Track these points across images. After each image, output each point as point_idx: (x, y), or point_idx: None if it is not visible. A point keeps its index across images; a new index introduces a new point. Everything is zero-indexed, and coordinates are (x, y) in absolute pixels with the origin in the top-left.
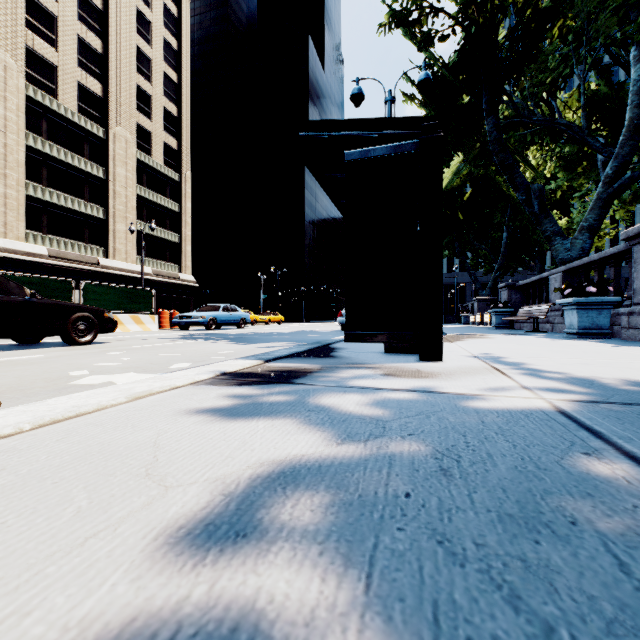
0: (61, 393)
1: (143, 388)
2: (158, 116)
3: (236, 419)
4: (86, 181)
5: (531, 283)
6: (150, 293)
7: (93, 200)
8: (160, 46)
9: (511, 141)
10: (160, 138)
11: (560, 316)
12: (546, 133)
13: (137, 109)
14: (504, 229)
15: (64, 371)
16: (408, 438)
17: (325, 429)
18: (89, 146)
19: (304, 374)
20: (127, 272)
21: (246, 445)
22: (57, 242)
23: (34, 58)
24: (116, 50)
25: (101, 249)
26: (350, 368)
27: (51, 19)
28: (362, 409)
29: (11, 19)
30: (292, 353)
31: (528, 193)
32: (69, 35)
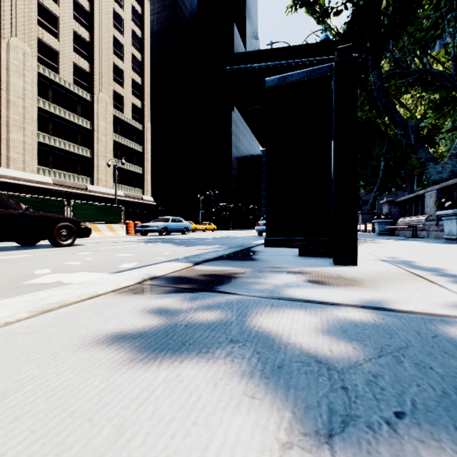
0: (11, 292)
1: (59, 297)
2: (128, 84)
3: (133, 357)
4: (78, 131)
5: (408, 199)
6: (120, 209)
7: (83, 144)
8: (129, 35)
9: (391, 89)
10: (129, 100)
11: (435, 225)
12: (419, 82)
13: (113, 80)
14: (382, 159)
15: (33, 269)
16: (402, 429)
17: (255, 390)
18: (80, 107)
19: (228, 279)
20: (106, 195)
21: (118, 442)
22: (59, 174)
23: (43, 46)
24: (99, 39)
25: (89, 179)
26: (272, 272)
27: (55, 19)
28: (299, 339)
29: (28, 20)
30: (219, 256)
31: (406, 129)
32: (67, 30)
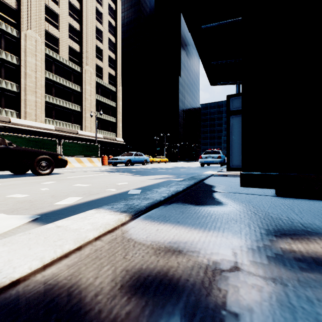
0: None
1: None
2: (106, 60)
3: None
4: (72, 93)
5: None
6: (97, 146)
7: (75, 102)
8: (107, 25)
9: None
10: (107, 70)
11: None
12: None
13: (96, 57)
14: None
15: None
16: None
17: None
18: (73, 76)
19: None
20: (91, 137)
21: None
22: (59, 123)
23: (49, 35)
24: (86, 28)
25: (79, 126)
26: (309, 267)
27: (56, 16)
28: None
29: (38, 17)
30: (171, 194)
31: None
32: (64, 23)
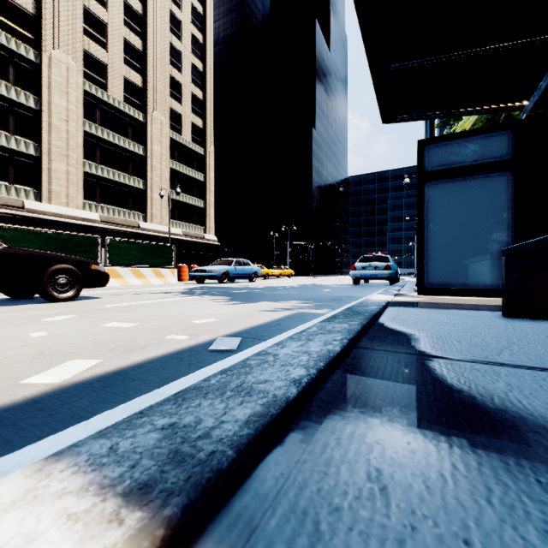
0: None
1: None
2: (187, 100)
3: None
4: (130, 158)
5: None
6: (170, 249)
7: (135, 174)
8: (188, 41)
9: None
10: (188, 119)
11: None
12: None
13: (170, 96)
14: None
15: None
16: None
17: None
18: (132, 129)
19: None
20: (161, 233)
21: None
22: (107, 209)
23: (90, 59)
24: (153, 47)
25: (141, 214)
26: None
27: (103, 26)
28: None
29: (72, 28)
30: (317, 369)
31: None
32: (116, 38)
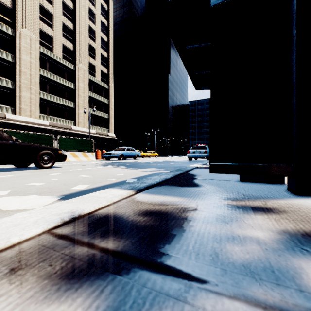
0: None
1: None
2: (98, 58)
3: None
4: (66, 90)
5: None
6: (91, 141)
7: (69, 99)
8: (99, 24)
9: None
10: (99, 68)
11: None
12: None
13: (89, 55)
14: None
15: None
16: None
17: None
18: (67, 73)
19: (179, 224)
20: (84, 132)
21: None
22: (53, 119)
23: (43, 34)
24: (79, 28)
25: (72, 122)
26: (232, 209)
27: (50, 15)
28: None
29: (33, 16)
30: (162, 180)
31: None
32: (58, 22)
